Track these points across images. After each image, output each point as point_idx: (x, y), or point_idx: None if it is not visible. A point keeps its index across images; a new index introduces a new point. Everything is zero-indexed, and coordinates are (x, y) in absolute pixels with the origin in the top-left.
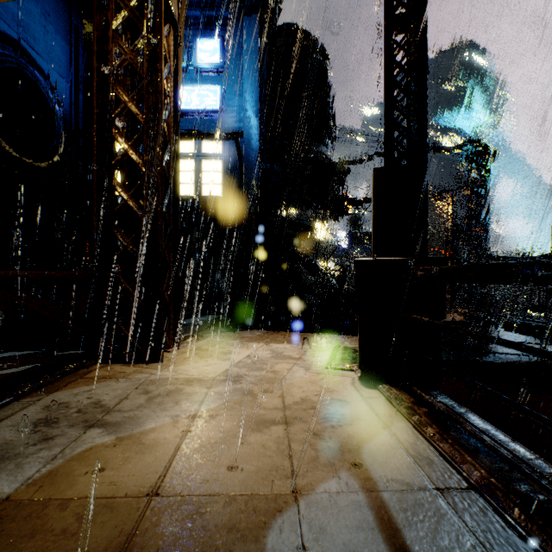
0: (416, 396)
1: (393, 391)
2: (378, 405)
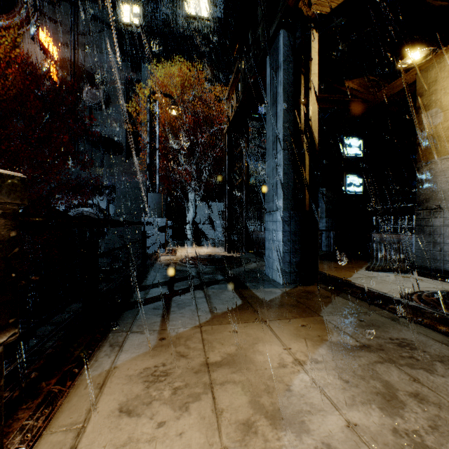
0: (5, 415)
1: (28, 421)
2: (83, 403)
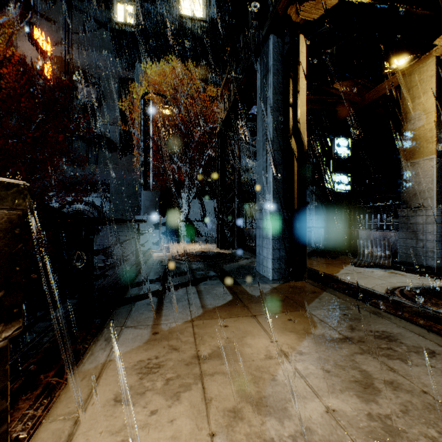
0: None
1: (28, 410)
2: (80, 394)
